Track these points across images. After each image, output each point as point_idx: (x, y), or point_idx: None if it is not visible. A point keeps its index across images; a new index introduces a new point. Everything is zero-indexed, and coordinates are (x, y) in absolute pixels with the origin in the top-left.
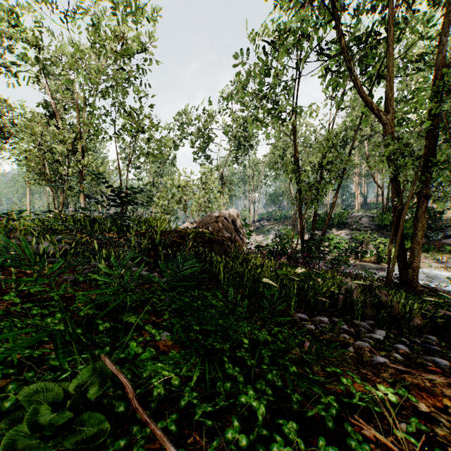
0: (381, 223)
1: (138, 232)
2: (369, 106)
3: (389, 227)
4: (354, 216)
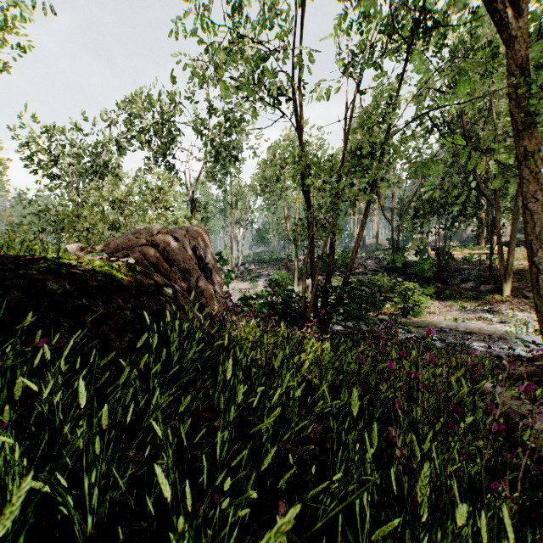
0: (392, 265)
1: None
2: None
3: (400, 271)
4: (358, 258)
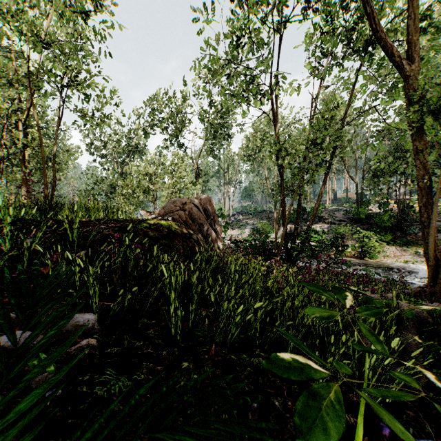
0: (357, 216)
1: (53, 221)
2: (388, 52)
3: (364, 221)
4: (328, 210)
